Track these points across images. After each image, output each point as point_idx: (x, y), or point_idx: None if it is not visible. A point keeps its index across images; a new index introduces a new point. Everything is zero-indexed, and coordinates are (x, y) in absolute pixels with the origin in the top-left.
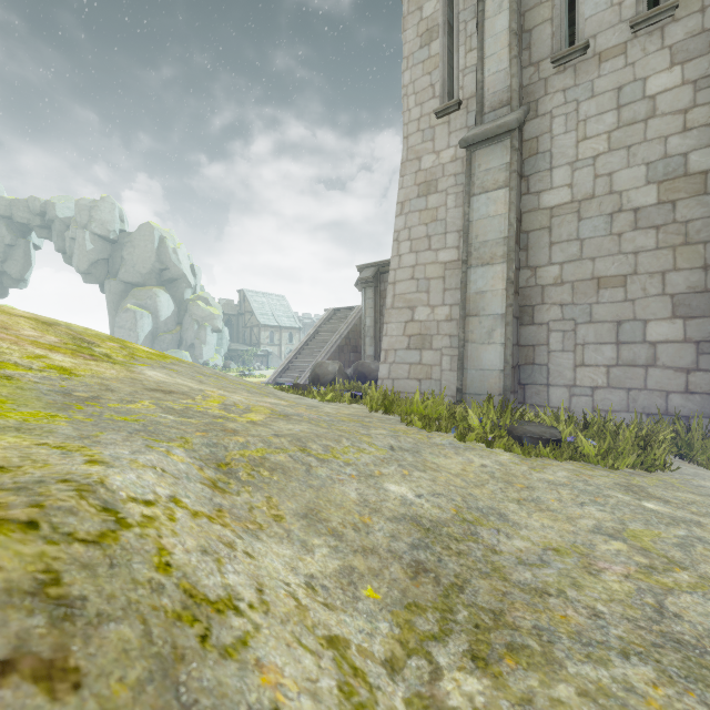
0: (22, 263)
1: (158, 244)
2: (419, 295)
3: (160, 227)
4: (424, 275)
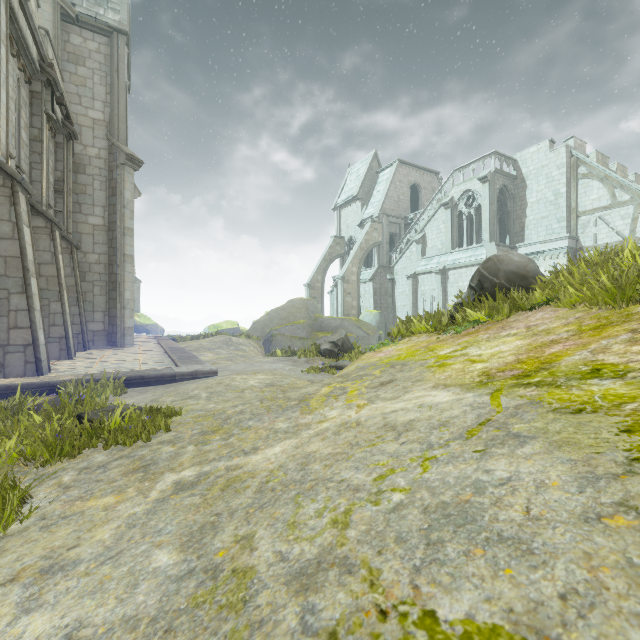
0: None
1: None
2: None
3: None
4: None
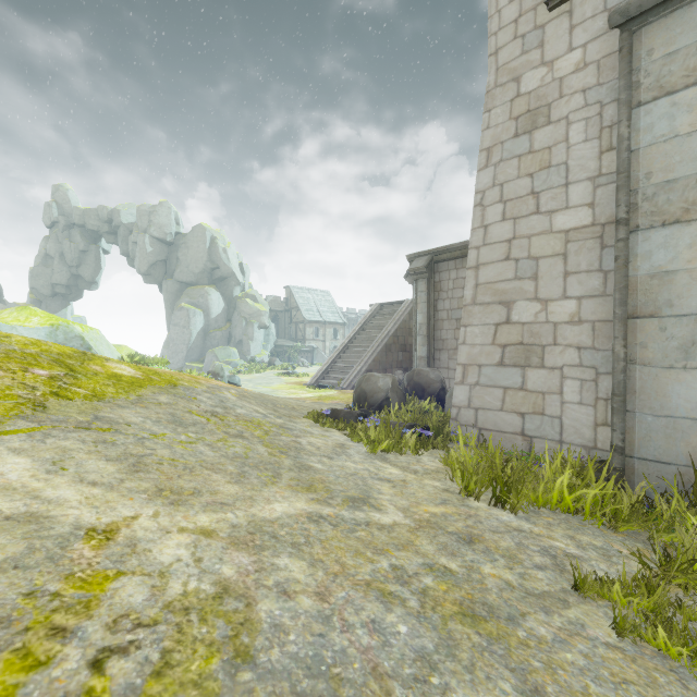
0: (94, 267)
1: (209, 244)
2: (520, 284)
3: (211, 228)
4: (527, 253)
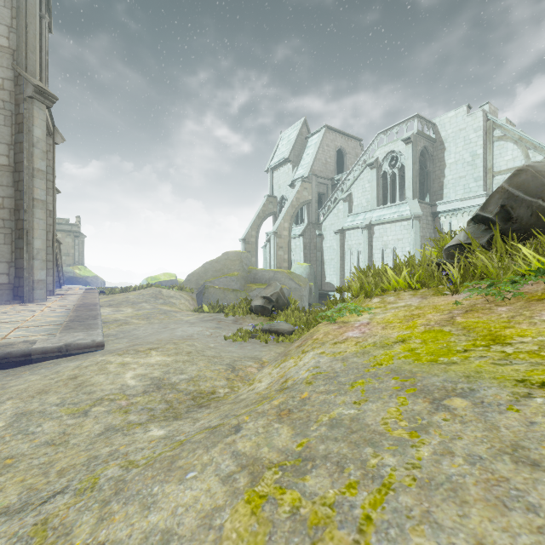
0: None
1: None
2: None
3: None
4: None
